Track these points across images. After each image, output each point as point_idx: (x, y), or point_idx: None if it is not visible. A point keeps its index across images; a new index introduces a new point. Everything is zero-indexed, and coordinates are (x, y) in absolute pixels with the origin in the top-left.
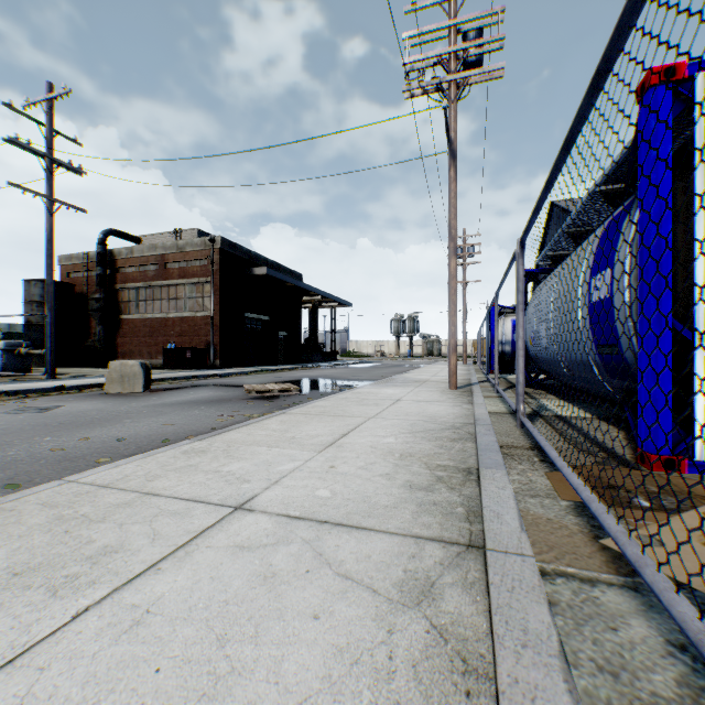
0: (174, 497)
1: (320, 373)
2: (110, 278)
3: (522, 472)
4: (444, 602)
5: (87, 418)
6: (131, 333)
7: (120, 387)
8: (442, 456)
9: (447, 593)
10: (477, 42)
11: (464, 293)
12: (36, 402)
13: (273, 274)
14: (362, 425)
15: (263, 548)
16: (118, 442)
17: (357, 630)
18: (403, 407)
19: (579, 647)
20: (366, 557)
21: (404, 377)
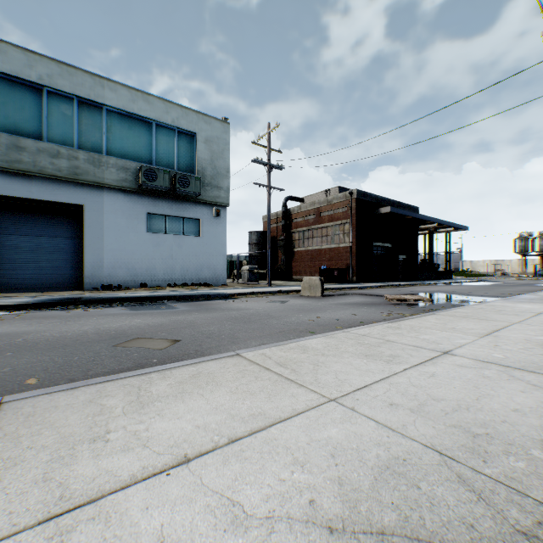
0: (404, 344)
1: (439, 289)
2: (288, 226)
3: None
4: None
5: (307, 307)
6: (299, 259)
7: (308, 292)
8: None
9: None
10: None
11: None
12: (274, 298)
13: (395, 211)
14: (508, 327)
15: (473, 368)
16: (335, 320)
17: None
18: None
19: None
20: None
21: (539, 295)
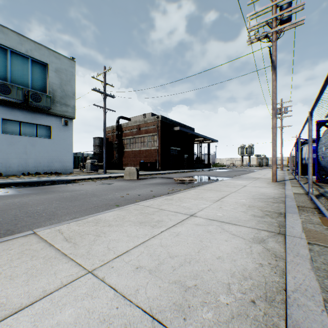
0: (170, 211)
1: (204, 173)
2: (120, 135)
3: (306, 215)
4: (268, 244)
5: (123, 187)
6: (127, 156)
7: (129, 177)
8: (267, 207)
9: (269, 242)
10: (287, 9)
11: (281, 133)
12: (105, 181)
13: (182, 129)
14: (230, 195)
15: (204, 225)
16: (138, 195)
17: (239, 245)
18: (247, 188)
19: (317, 259)
20: (239, 231)
21: (247, 176)
